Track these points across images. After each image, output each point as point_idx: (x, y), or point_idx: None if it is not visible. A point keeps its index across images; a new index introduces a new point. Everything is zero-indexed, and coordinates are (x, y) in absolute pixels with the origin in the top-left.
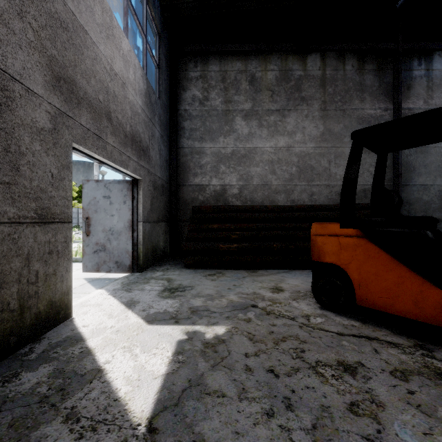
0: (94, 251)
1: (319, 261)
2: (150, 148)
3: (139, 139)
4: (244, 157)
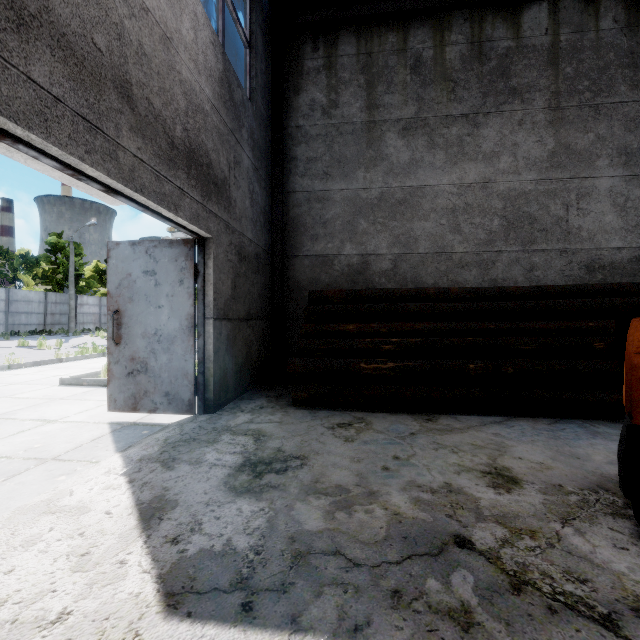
0: (129, 372)
1: None
2: (232, 183)
3: (205, 160)
4: (401, 203)
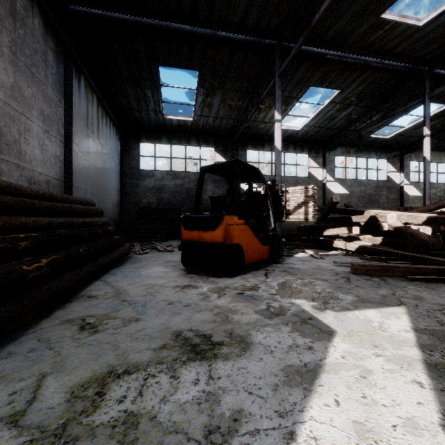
0: None
1: (231, 244)
2: None
3: None
4: None
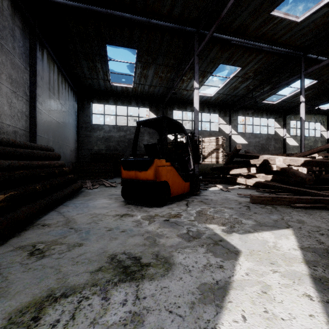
0: None
1: (160, 181)
2: None
3: None
4: None
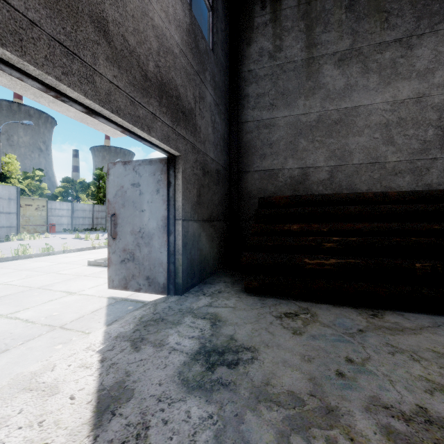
0: (122, 260)
1: None
2: (197, 114)
3: (175, 93)
4: (337, 123)
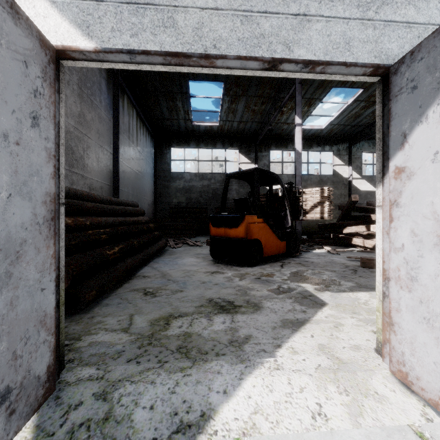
0: None
1: (251, 239)
2: None
3: None
4: None
